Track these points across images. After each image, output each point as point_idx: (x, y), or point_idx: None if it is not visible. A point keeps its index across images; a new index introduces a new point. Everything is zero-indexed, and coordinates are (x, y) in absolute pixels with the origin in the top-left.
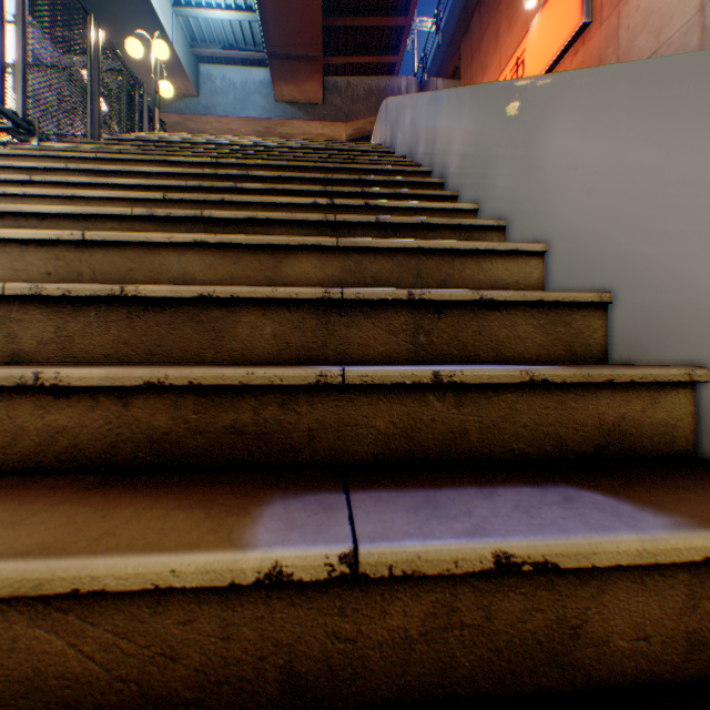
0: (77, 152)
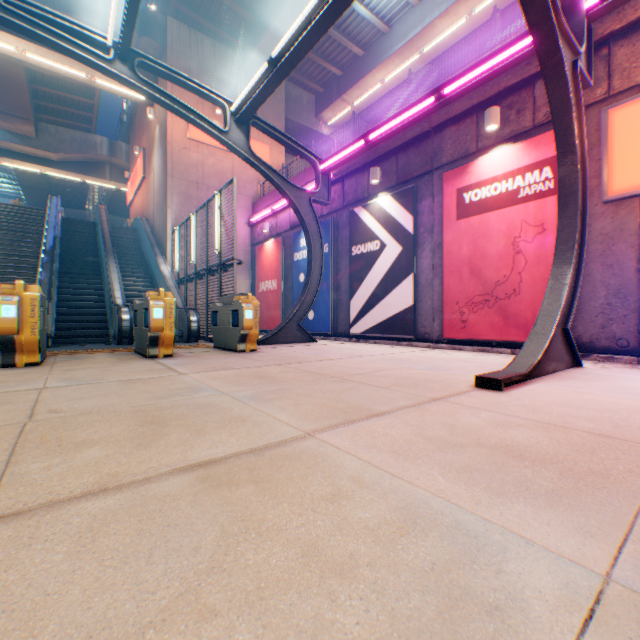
0: None
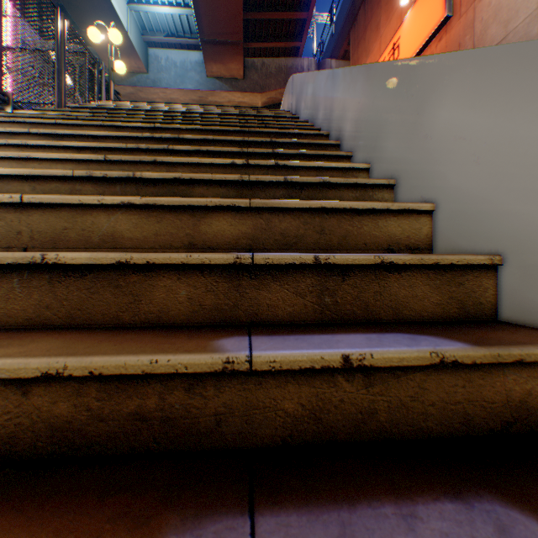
0: (41, 118)
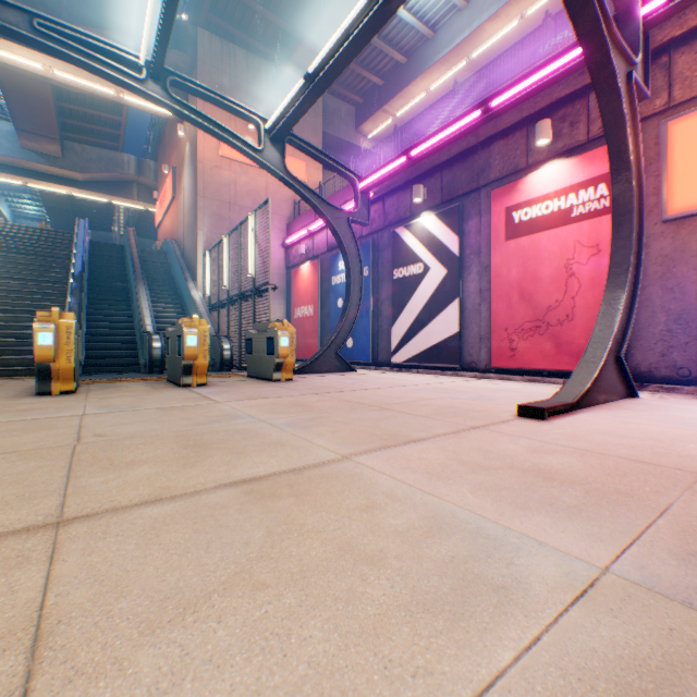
0: None
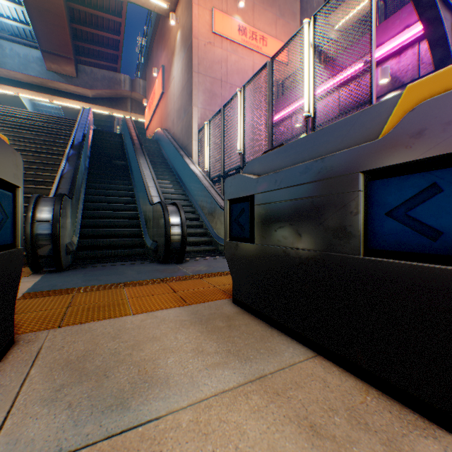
0: None
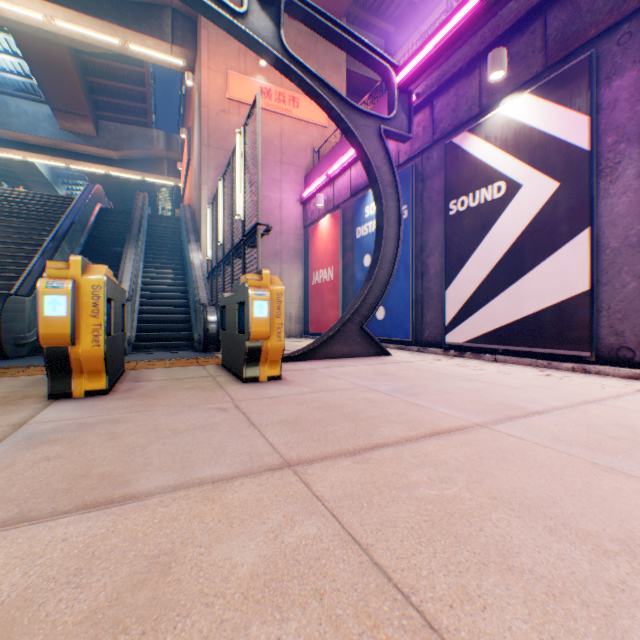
0: None
